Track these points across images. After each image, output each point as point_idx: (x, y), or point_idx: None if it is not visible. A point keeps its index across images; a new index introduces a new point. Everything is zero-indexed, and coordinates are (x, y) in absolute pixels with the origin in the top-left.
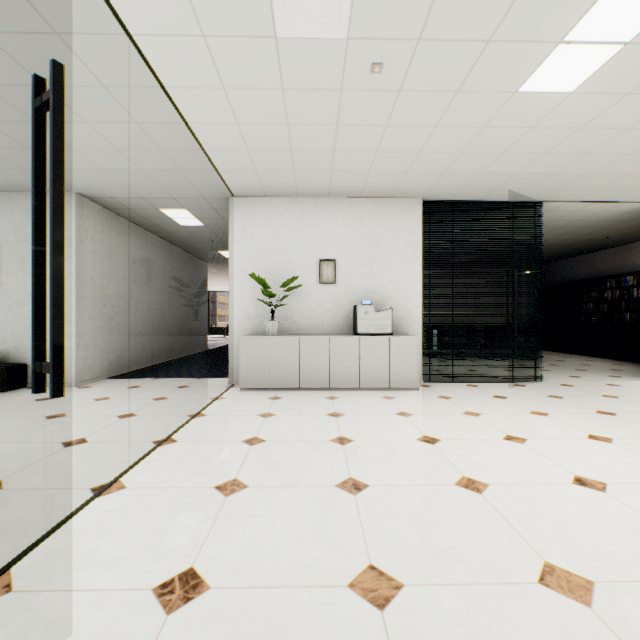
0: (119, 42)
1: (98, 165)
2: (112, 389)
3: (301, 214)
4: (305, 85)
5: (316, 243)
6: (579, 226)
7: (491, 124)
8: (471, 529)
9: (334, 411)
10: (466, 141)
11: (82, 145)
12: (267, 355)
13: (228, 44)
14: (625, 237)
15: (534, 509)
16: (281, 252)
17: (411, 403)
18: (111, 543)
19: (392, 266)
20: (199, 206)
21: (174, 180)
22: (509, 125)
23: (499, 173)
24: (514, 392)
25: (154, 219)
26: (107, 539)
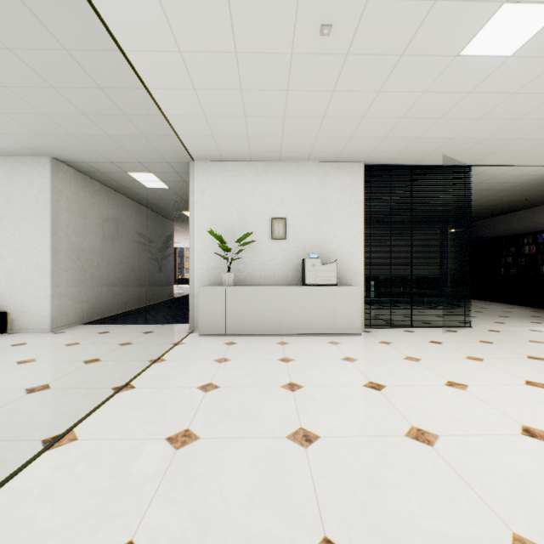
0: (75, 1)
1: (68, 130)
2: (83, 334)
3: (255, 177)
4: (257, 48)
5: (268, 203)
6: (502, 188)
7: (431, 89)
8: (428, 490)
9: (284, 356)
10: (407, 106)
11: (52, 110)
12: (224, 304)
13: (182, 4)
14: (541, 199)
15: (489, 465)
16: (237, 211)
17: (355, 348)
18: (50, 508)
19: (336, 223)
20: (163, 170)
21: (139, 145)
22: (448, 90)
23: (435, 138)
24: (448, 337)
25: (124, 182)
26: (46, 503)
